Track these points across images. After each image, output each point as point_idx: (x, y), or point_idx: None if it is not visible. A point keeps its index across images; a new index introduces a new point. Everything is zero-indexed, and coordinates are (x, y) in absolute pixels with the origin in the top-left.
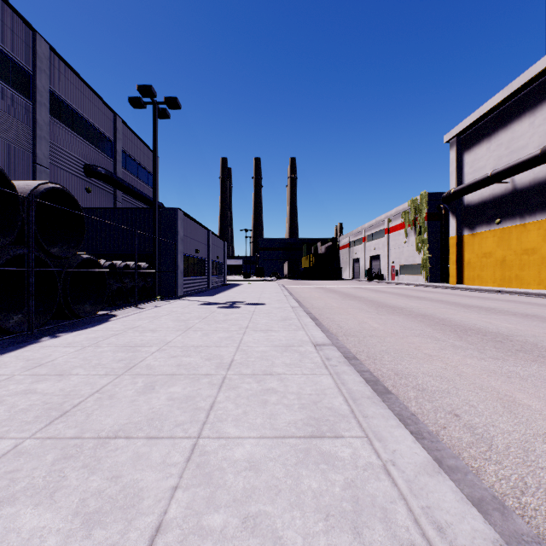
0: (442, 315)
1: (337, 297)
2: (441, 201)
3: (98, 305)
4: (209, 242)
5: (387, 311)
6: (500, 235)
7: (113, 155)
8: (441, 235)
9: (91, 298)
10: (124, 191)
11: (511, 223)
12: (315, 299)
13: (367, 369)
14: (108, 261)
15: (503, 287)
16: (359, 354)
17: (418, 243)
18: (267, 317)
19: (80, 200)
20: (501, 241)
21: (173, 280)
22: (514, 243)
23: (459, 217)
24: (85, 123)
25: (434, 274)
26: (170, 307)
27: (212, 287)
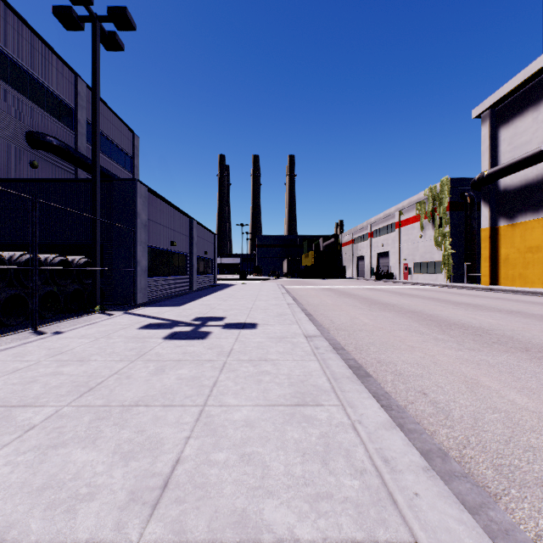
0: None
1: (358, 304)
2: (465, 189)
3: None
4: (192, 234)
5: (472, 339)
6: None
7: (74, 126)
8: (466, 227)
9: None
10: (88, 171)
11: None
12: (330, 309)
13: None
14: None
15: None
16: None
17: (437, 237)
18: (254, 386)
19: (20, 176)
20: None
21: (130, 281)
22: None
23: (493, 204)
24: (30, 78)
25: (458, 272)
26: (75, 336)
27: (198, 288)
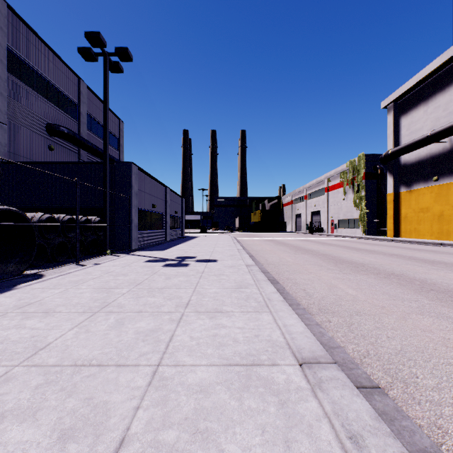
0: (415, 274)
1: (288, 250)
2: (377, 162)
3: (23, 264)
4: (167, 198)
5: (350, 269)
6: (437, 191)
7: (78, 117)
8: (377, 192)
9: (17, 255)
10: (88, 151)
11: (449, 179)
12: (267, 253)
13: (431, 445)
14: (47, 214)
15: (441, 240)
16: (367, 364)
17: (356, 200)
18: (217, 283)
19: (42, 157)
20: (438, 197)
21: (127, 233)
22: (452, 199)
23: (396, 175)
24: (48, 84)
25: (371, 227)
26: (109, 265)
27: (170, 239)
